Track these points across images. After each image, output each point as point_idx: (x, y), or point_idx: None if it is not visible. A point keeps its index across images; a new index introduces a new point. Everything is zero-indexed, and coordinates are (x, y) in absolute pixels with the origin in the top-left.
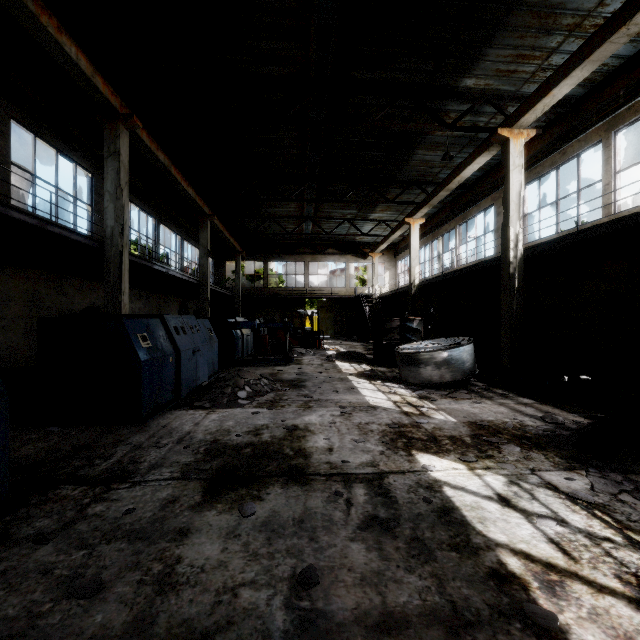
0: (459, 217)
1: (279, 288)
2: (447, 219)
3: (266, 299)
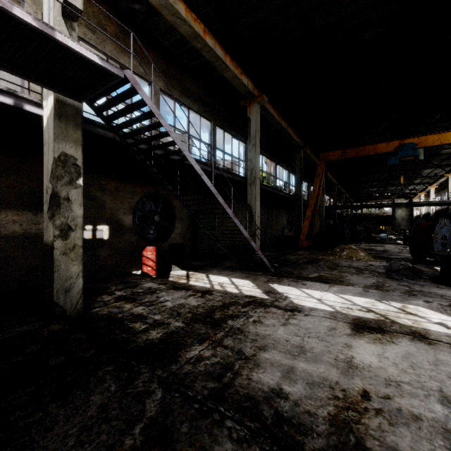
0: (442, 191)
1: (367, 213)
2: (440, 190)
3: (362, 217)
